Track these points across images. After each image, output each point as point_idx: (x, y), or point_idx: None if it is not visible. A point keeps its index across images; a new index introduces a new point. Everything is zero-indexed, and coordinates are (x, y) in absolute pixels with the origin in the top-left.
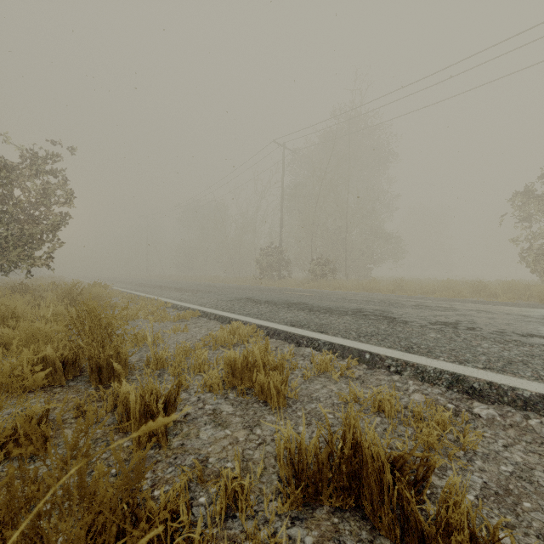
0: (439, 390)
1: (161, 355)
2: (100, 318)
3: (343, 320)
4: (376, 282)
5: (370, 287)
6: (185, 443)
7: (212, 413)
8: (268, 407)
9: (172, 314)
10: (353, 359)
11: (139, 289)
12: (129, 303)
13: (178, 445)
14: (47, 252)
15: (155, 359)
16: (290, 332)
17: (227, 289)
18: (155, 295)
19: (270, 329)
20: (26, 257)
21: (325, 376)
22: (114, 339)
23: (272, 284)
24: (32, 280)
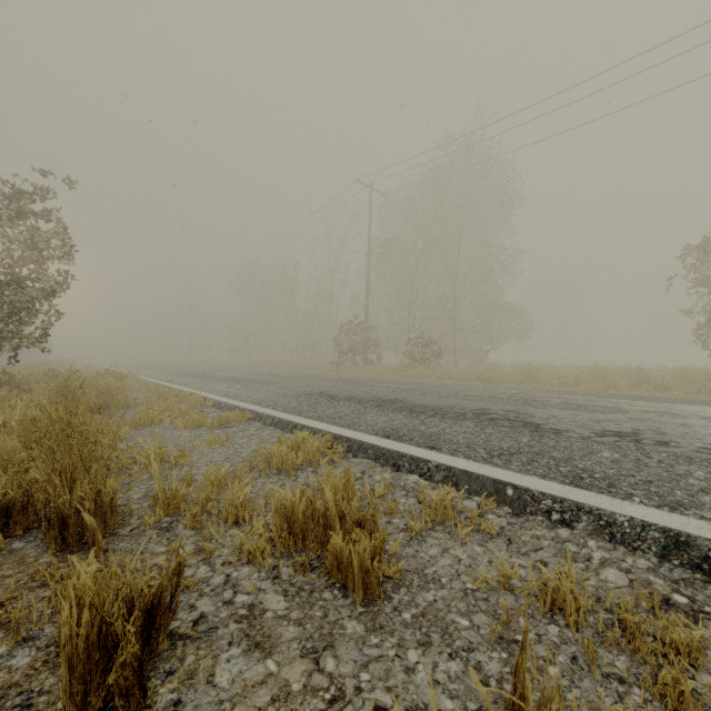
0: (647, 562)
1: (174, 492)
2: (72, 432)
3: (462, 428)
4: (498, 370)
5: (488, 376)
6: (183, 698)
7: (246, 615)
8: (349, 600)
9: (213, 417)
10: (486, 495)
11: (174, 379)
12: (156, 400)
13: (168, 706)
14: (40, 327)
15: (164, 497)
16: (383, 448)
17: (293, 379)
18: (194, 387)
19: (353, 442)
20: (10, 334)
21: (443, 530)
22: (91, 469)
23: (355, 372)
24: (28, 367)
